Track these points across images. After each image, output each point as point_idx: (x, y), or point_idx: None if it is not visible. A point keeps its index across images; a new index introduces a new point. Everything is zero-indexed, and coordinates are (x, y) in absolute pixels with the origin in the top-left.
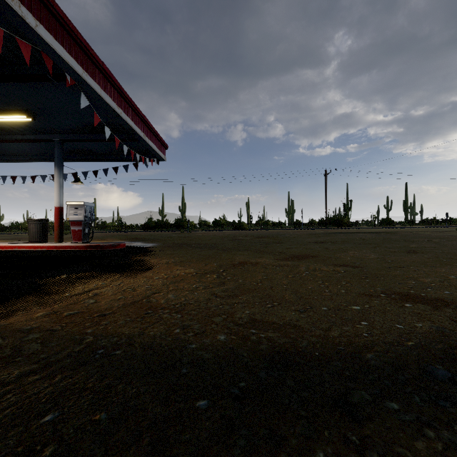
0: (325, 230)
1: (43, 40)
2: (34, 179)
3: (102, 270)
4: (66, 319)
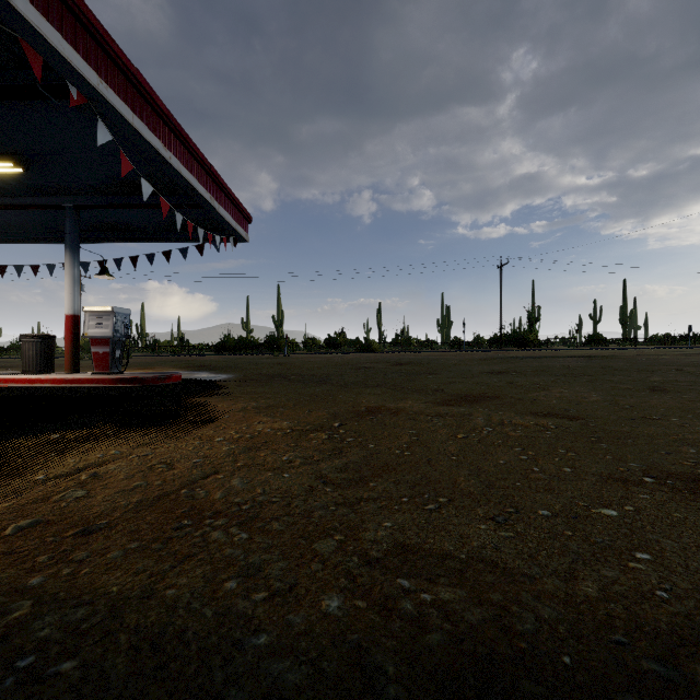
0: (501, 352)
1: (22, 17)
2: (36, 271)
3: (127, 424)
4: (2, 544)
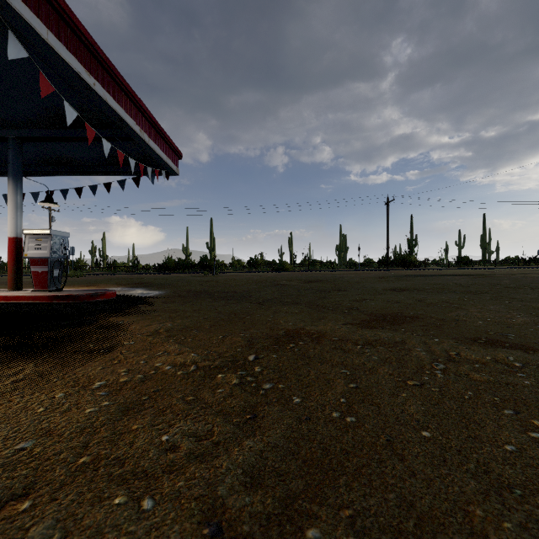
0: (392, 271)
1: None
2: None
3: (8, 356)
4: None
